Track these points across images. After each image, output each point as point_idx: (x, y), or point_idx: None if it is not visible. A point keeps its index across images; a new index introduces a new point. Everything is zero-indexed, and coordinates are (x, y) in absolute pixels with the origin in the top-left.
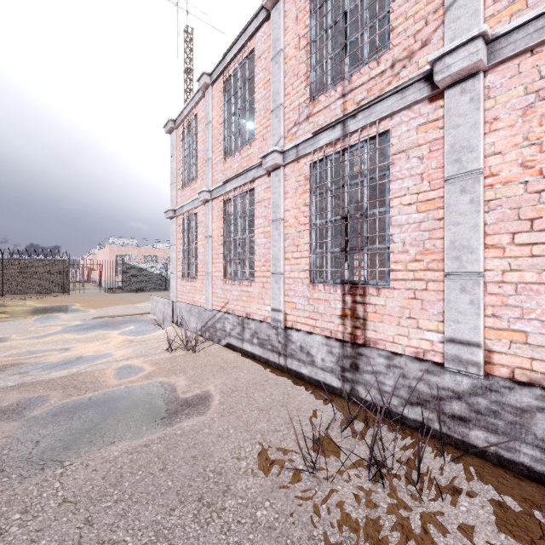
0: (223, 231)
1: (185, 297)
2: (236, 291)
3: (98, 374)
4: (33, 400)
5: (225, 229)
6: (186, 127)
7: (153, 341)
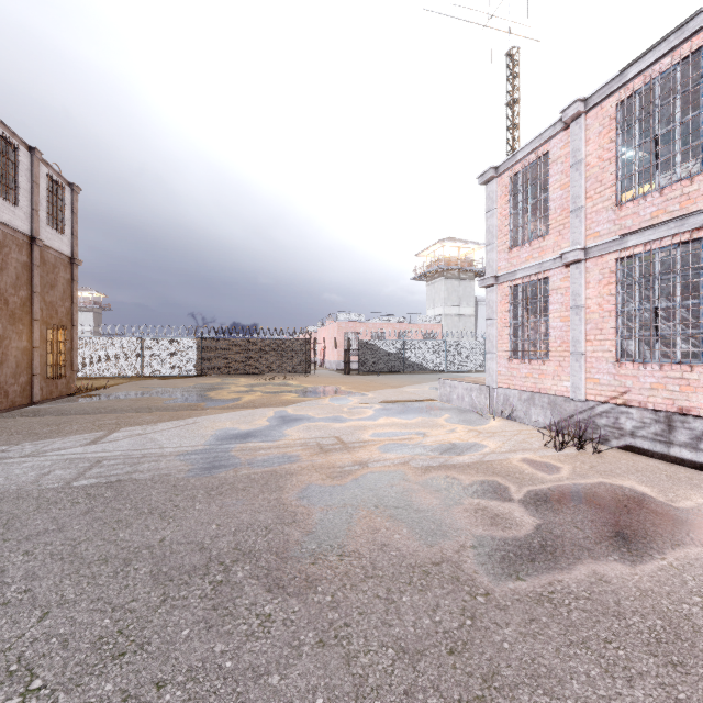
0: (618, 298)
1: (517, 383)
2: (649, 378)
3: (509, 464)
4: (489, 483)
5: (618, 296)
6: (518, 173)
7: (505, 433)
